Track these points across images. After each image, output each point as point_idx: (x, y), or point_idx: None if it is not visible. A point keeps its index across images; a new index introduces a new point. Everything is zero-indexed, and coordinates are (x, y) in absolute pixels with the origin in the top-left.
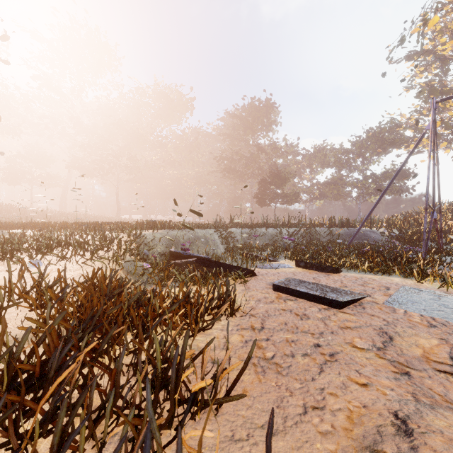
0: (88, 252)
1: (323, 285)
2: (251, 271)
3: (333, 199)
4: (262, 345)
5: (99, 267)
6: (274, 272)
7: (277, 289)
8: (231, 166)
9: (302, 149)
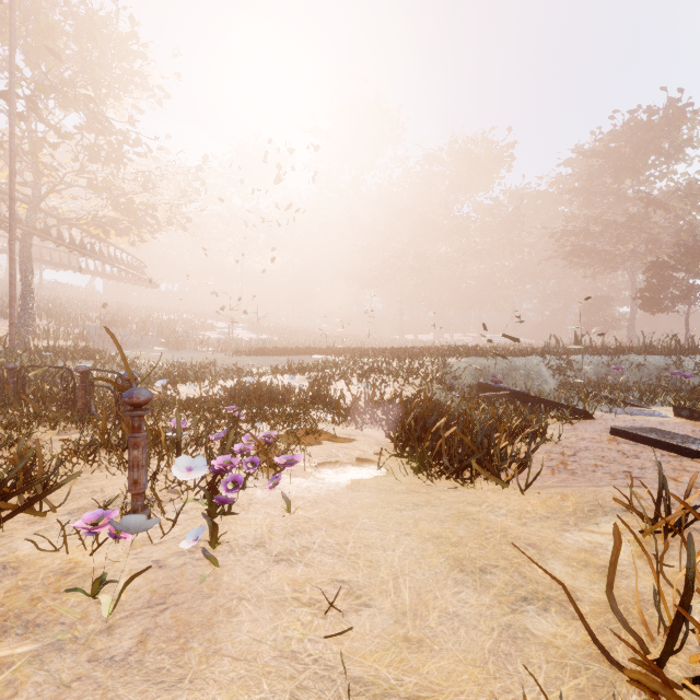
0: (398, 379)
1: (698, 439)
2: (585, 412)
3: None
4: (566, 463)
5: (412, 392)
6: (628, 419)
7: (615, 433)
8: (584, 245)
9: None
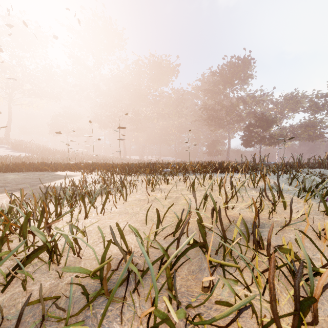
0: None
1: None
2: None
3: (306, 140)
4: None
5: None
6: None
7: None
8: (213, 115)
9: (272, 98)
